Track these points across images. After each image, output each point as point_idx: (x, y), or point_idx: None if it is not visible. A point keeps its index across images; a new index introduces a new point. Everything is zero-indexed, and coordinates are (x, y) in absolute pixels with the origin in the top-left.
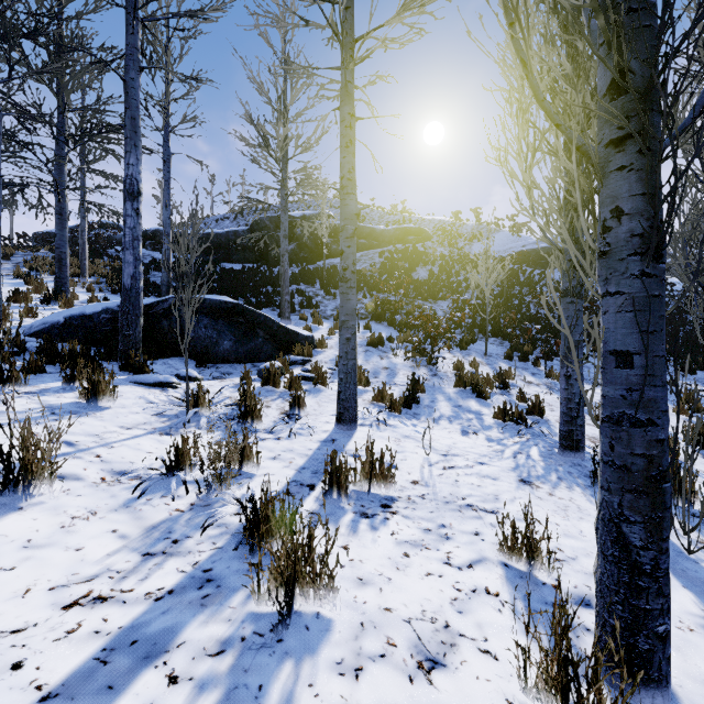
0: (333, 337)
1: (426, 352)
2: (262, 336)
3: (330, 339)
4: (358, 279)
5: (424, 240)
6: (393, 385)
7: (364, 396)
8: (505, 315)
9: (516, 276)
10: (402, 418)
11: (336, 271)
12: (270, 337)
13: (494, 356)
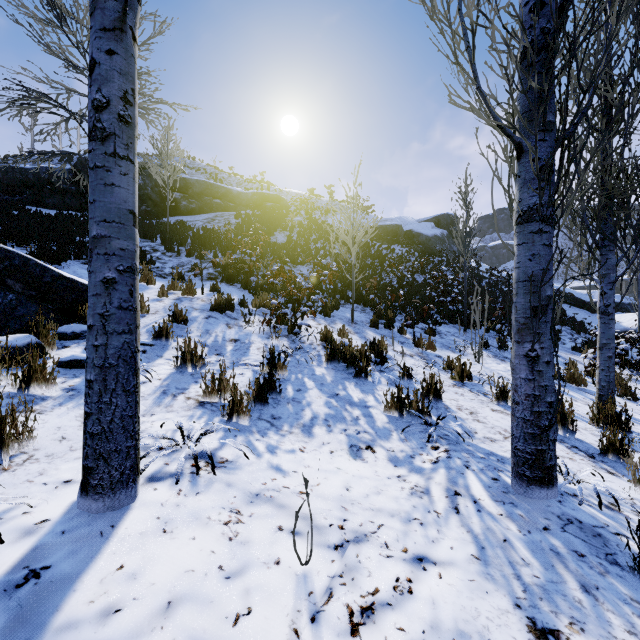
0: (165, 298)
1: (286, 319)
2: (19, 290)
3: (159, 301)
4: (209, 237)
5: (282, 208)
6: (242, 366)
7: (191, 390)
8: (363, 282)
9: (367, 249)
10: (250, 434)
11: (183, 226)
12: (36, 293)
13: (360, 324)
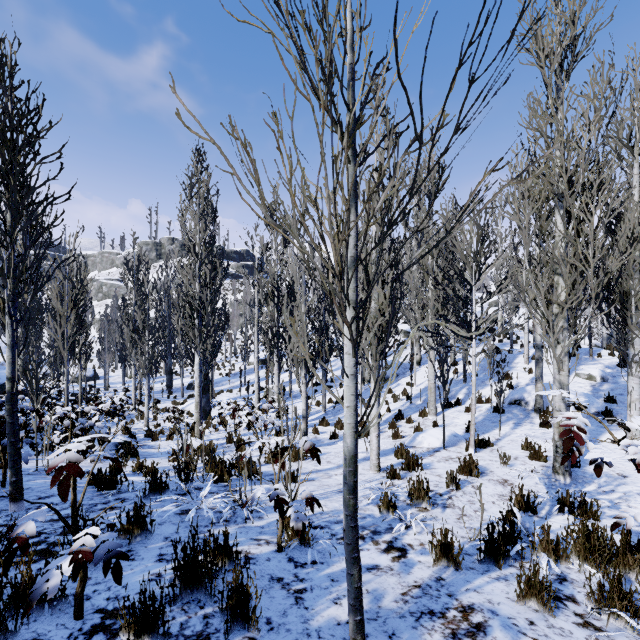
0: None
1: None
2: None
3: None
4: None
5: None
6: None
7: None
8: None
9: None
10: None
11: None
12: None
13: None
